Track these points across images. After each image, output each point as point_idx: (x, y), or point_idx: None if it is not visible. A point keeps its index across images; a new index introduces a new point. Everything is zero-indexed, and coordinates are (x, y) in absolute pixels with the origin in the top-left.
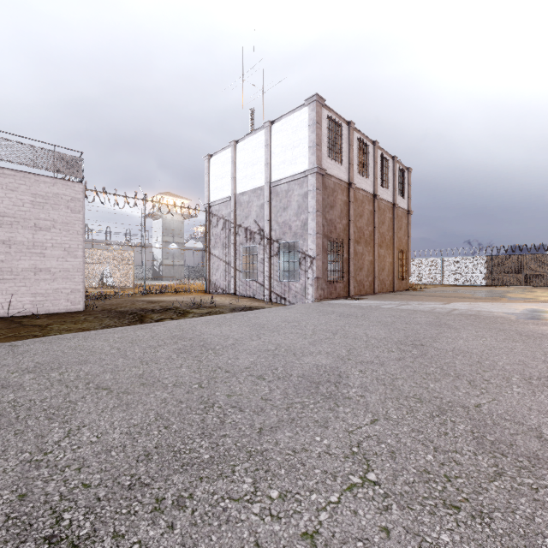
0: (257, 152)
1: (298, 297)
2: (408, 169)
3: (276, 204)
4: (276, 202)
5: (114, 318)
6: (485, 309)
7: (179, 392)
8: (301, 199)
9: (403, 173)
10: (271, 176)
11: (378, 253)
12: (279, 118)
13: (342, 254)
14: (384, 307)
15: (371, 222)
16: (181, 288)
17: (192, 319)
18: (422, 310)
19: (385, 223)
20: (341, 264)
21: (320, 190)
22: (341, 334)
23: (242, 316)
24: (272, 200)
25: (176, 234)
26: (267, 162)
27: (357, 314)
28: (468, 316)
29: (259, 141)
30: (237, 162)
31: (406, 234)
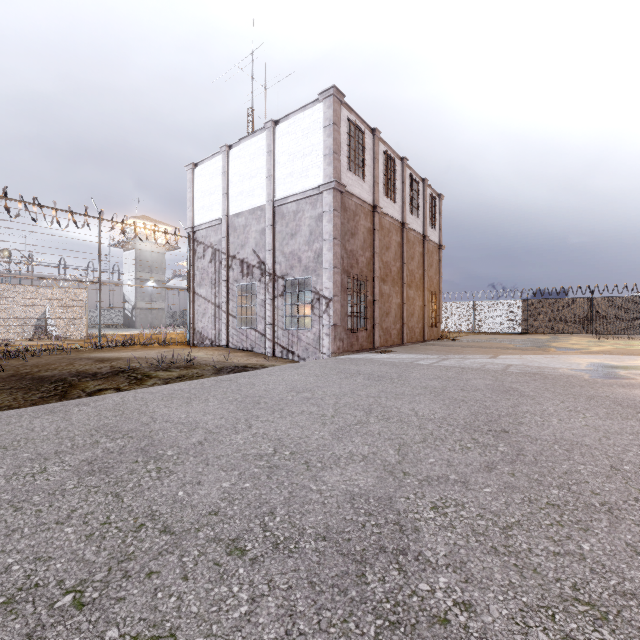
0: (256, 161)
1: (310, 350)
2: (439, 195)
3: (281, 229)
4: (282, 226)
5: (20, 390)
6: (544, 364)
7: (2, 638)
8: (314, 222)
9: (434, 200)
10: (274, 193)
11: (406, 295)
12: (285, 117)
13: (366, 295)
14: (423, 364)
15: (399, 256)
16: (155, 338)
17: (148, 390)
18: (471, 367)
19: (415, 258)
20: (364, 307)
21: (339, 212)
22: (378, 413)
23: (229, 382)
24: (276, 224)
25: (155, 269)
26: (270, 174)
27: (391, 375)
28: (532, 375)
29: (258, 147)
30: (230, 173)
31: (437, 272)
